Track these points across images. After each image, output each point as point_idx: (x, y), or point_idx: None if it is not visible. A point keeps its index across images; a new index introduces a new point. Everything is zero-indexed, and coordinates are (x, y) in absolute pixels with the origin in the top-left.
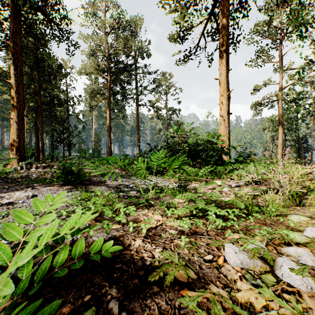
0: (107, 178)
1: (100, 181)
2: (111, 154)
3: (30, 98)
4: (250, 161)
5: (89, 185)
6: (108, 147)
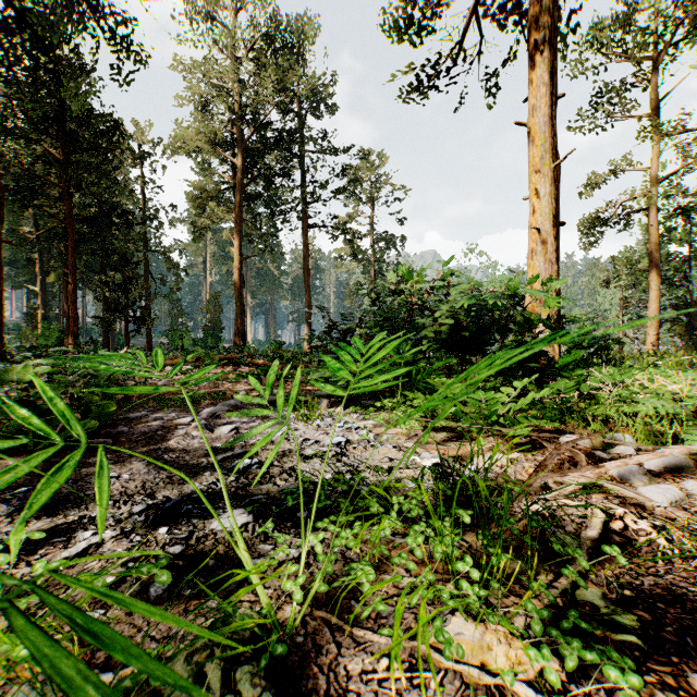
0: (185, 420)
1: (148, 434)
2: (243, 342)
3: (45, 207)
4: (609, 359)
5: (92, 457)
6: (236, 324)
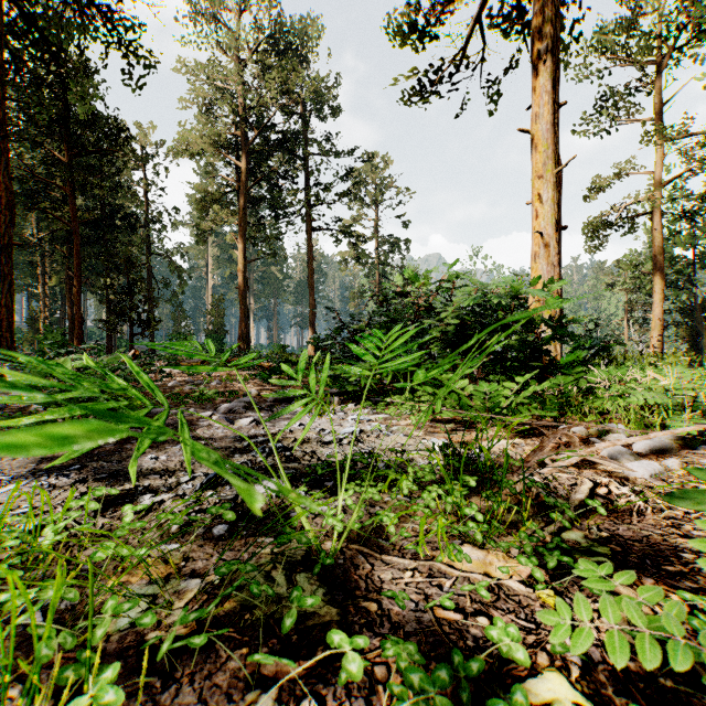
0: (205, 414)
1: (174, 425)
2: (247, 345)
3: (50, 210)
4: (610, 360)
5: (127, 443)
6: (240, 328)
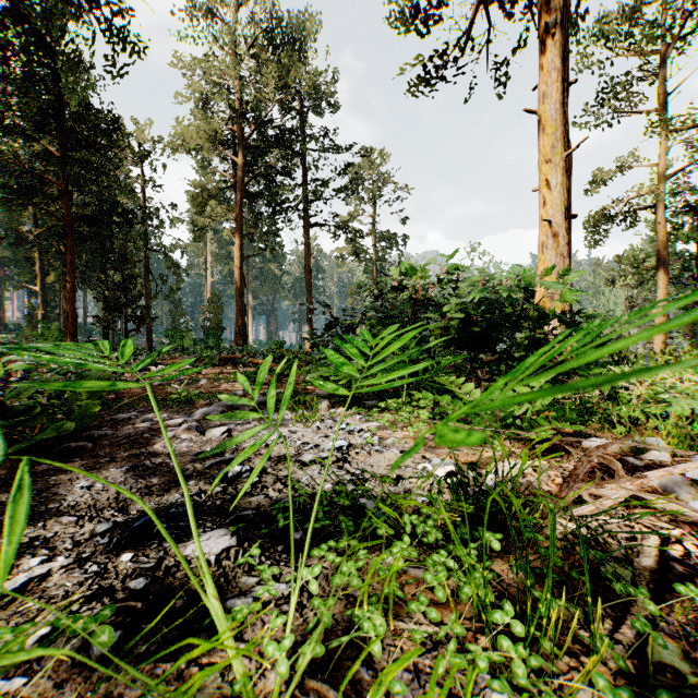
0: (175, 421)
1: (132, 437)
2: (244, 342)
3: (43, 205)
4: (621, 358)
5: (66, 463)
6: (237, 324)
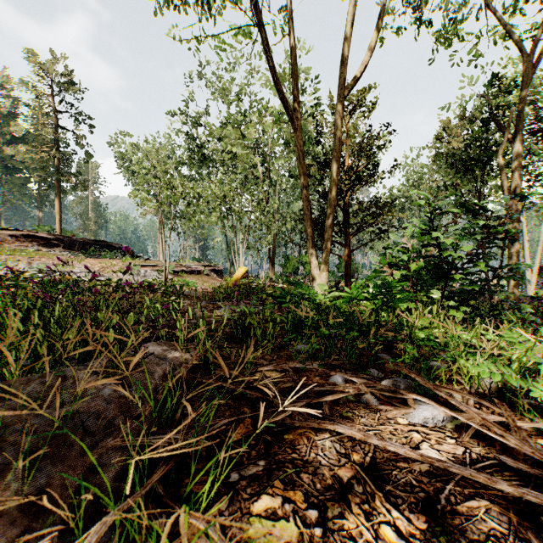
0: None
1: None
2: None
3: None
4: None
5: None
6: None
